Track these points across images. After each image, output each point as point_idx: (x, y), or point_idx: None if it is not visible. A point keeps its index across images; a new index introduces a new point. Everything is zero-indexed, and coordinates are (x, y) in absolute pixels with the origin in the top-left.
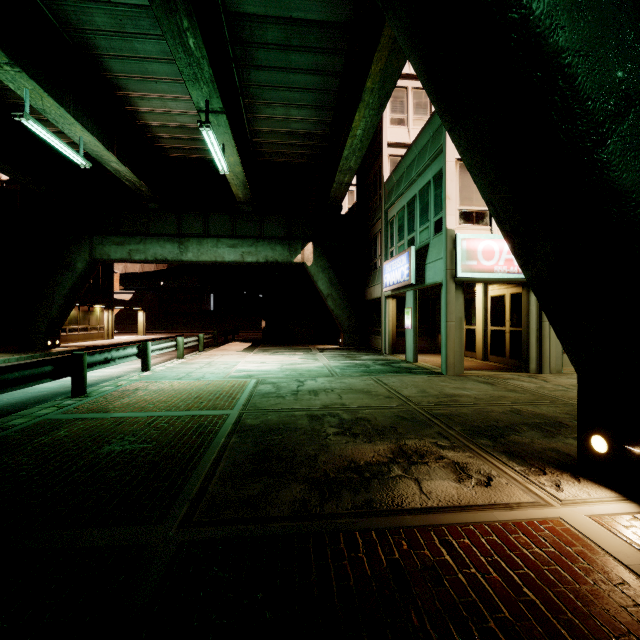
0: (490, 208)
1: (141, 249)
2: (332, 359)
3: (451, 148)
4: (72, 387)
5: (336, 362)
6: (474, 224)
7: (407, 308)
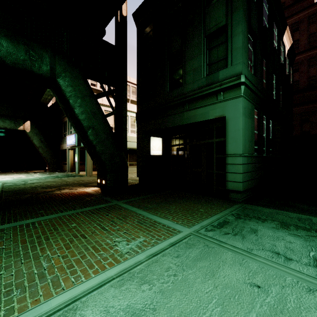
0: (78, 136)
1: None
2: (41, 175)
3: None
4: None
5: (43, 176)
6: None
7: (76, 154)
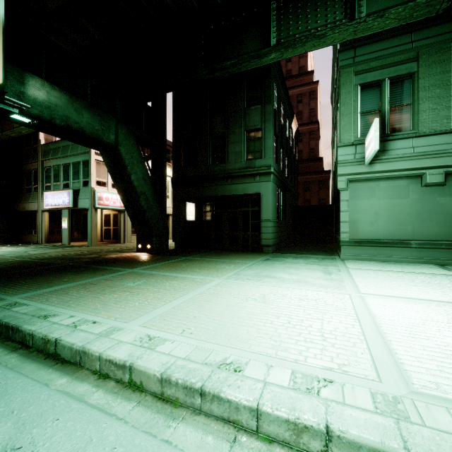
0: (122, 200)
1: None
2: (12, 247)
3: (93, 155)
4: None
5: (20, 248)
6: (102, 186)
7: (64, 218)
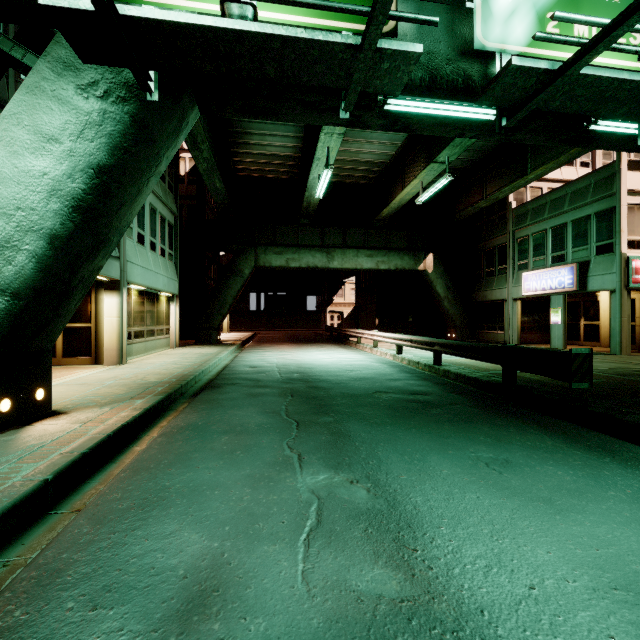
0: None
1: (296, 258)
2: None
3: (624, 196)
4: (437, 359)
5: None
6: (636, 249)
7: (554, 308)
